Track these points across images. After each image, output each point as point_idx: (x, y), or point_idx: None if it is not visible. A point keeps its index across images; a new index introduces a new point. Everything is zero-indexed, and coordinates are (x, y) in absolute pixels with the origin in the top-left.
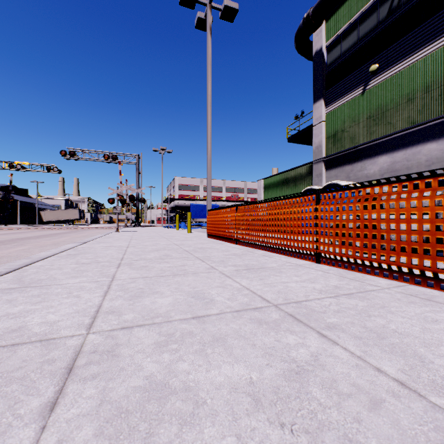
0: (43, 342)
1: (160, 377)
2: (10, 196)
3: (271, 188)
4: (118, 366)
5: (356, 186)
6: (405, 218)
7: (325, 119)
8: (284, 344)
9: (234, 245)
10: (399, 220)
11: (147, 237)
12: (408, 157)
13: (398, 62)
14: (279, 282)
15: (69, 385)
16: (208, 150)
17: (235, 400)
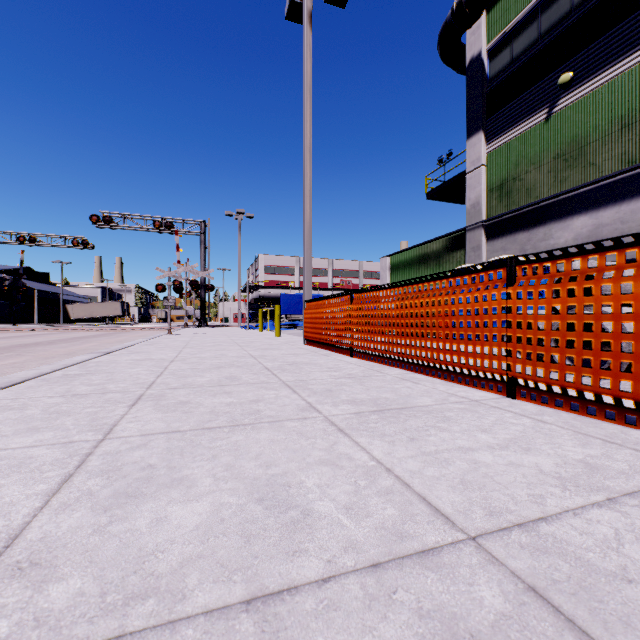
0: None
1: None
2: (21, 283)
3: (401, 269)
4: None
5: (600, 246)
6: None
7: (485, 162)
8: None
9: (349, 359)
10: None
11: (211, 344)
12: (624, 216)
13: (606, 67)
14: (453, 449)
15: None
16: (306, 207)
17: None
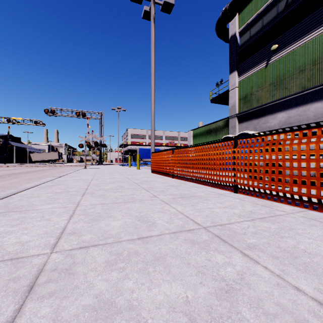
0: (13, 260)
1: (108, 296)
2: (8, 143)
3: (198, 136)
4: (72, 284)
5: (265, 133)
6: (305, 158)
7: (238, 86)
8: (213, 263)
9: (171, 179)
10: (301, 160)
11: (107, 172)
12: (300, 113)
13: (292, 43)
14: (206, 208)
15: (27, 303)
16: (152, 108)
17: (173, 320)
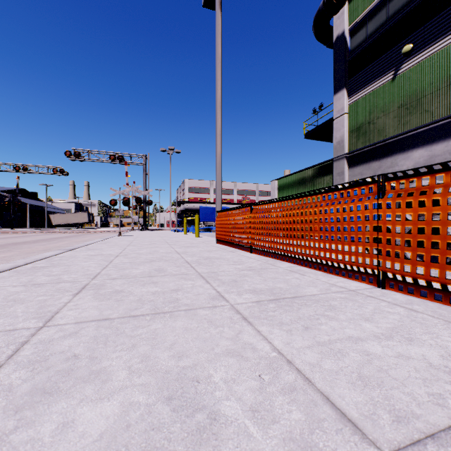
0: None
1: None
2: (17, 199)
3: (286, 189)
4: None
5: None
6: None
7: (347, 111)
8: None
9: (249, 254)
10: None
11: (148, 243)
12: None
13: (438, 40)
14: (344, 339)
15: None
16: (217, 142)
17: None
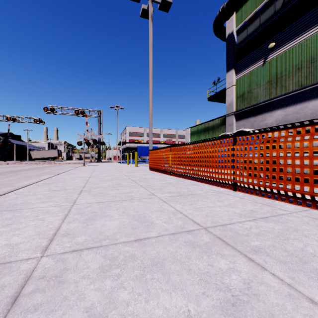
0: None
1: (100, 309)
2: (8, 140)
3: (196, 134)
4: (61, 295)
5: (266, 130)
6: (308, 156)
7: (235, 84)
8: (216, 269)
9: (169, 176)
10: (303, 157)
11: (105, 170)
12: (298, 111)
13: (290, 41)
14: (206, 207)
15: None
16: (150, 106)
17: None
